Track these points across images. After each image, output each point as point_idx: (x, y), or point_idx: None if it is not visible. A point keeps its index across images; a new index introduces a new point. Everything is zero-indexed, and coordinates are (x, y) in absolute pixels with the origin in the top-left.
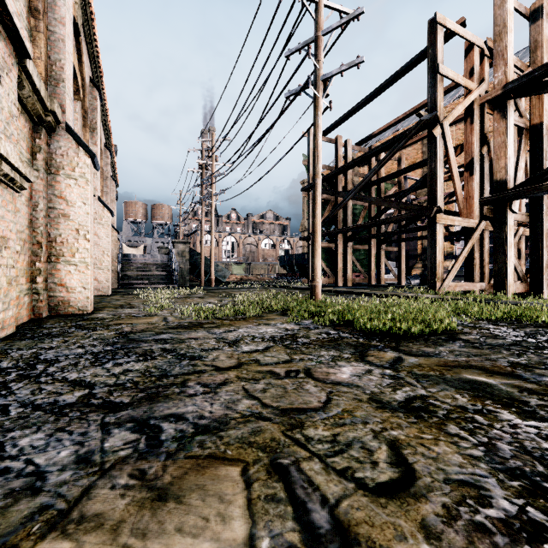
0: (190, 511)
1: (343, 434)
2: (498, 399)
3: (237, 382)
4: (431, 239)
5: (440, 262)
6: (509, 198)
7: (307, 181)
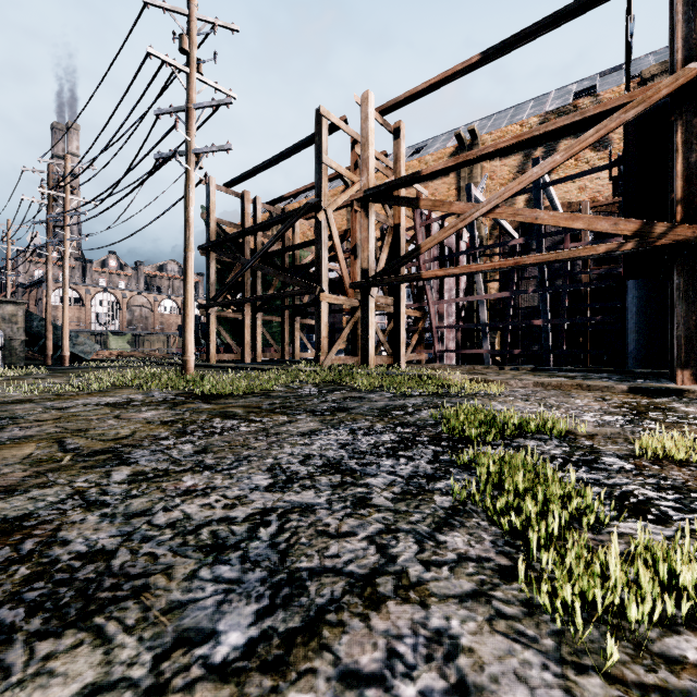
0: (2, 452)
1: (111, 432)
2: (226, 415)
3: (53, 424)
4: (318, 316)
5: (325, 337)
6: (367, 285)
7: (207, 239)
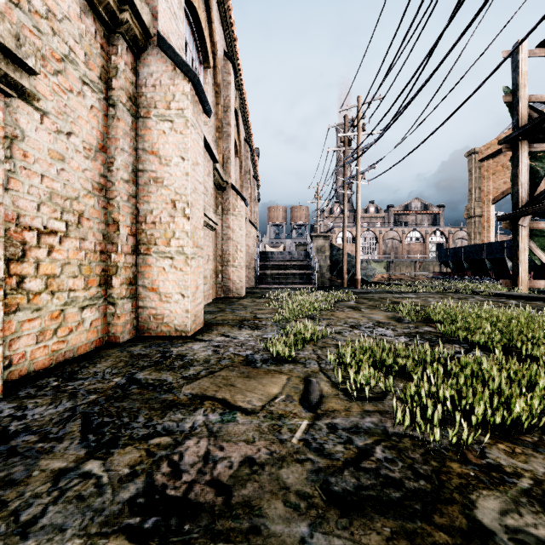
0: None
1: None
2: None
3: None
4: None
5: None
6: None
7: (512, 127)
